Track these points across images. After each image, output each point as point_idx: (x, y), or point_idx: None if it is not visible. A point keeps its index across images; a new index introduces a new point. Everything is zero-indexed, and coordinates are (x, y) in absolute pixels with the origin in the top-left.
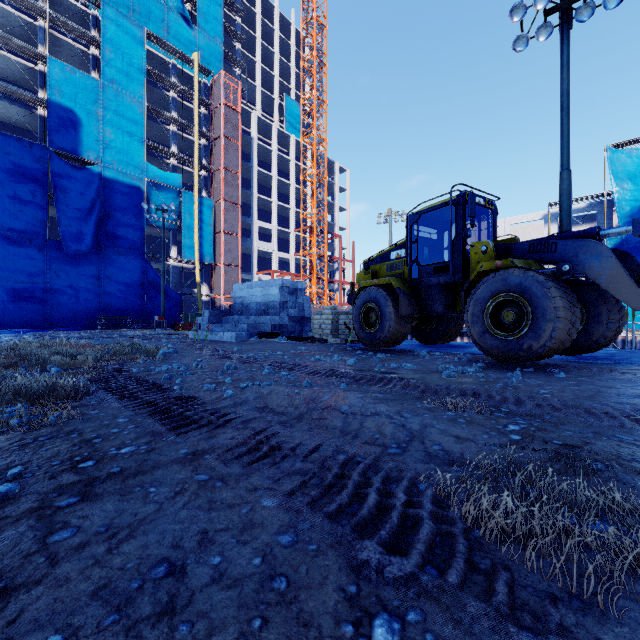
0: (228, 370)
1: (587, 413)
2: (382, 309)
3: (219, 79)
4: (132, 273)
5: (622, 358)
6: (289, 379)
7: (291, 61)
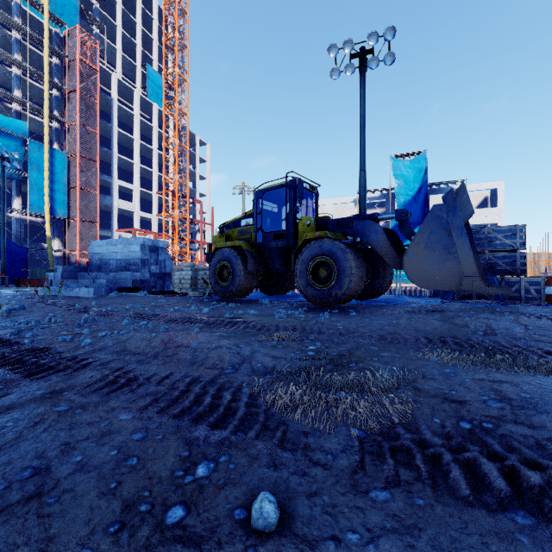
0: (86, 323)
1: (359, 336)
2: (234, 267)
3: (74, 33)
4: None
5: (392, 301)
6: (148, 327)
7: (153, 34)
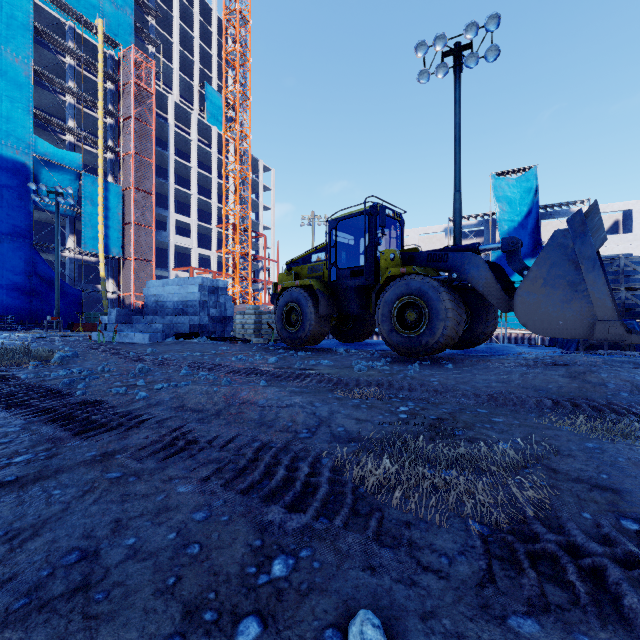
0: (140, 373)
1: (461, 395)
2: (303, 309)
3: (129, 54)
4: (14, 264)
5: (496, 351)
6: (208, 379)
7: (212, 49)
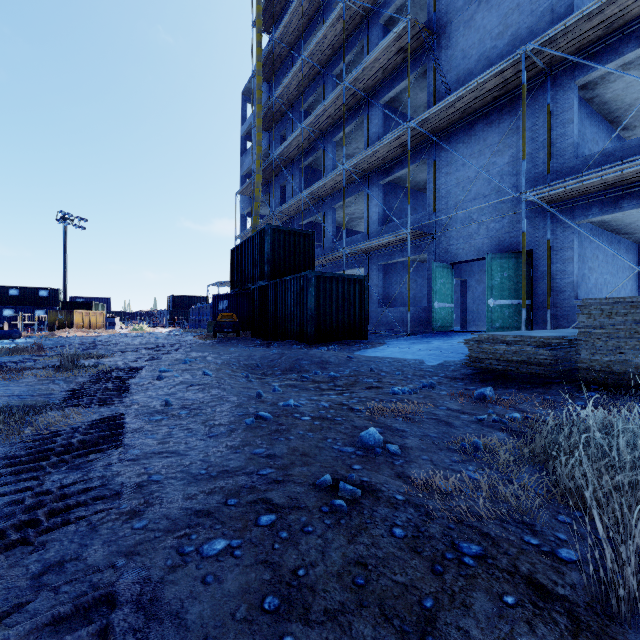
0: None
1: None
2: None
3: None
4: None
5: None
6: None
7: None
